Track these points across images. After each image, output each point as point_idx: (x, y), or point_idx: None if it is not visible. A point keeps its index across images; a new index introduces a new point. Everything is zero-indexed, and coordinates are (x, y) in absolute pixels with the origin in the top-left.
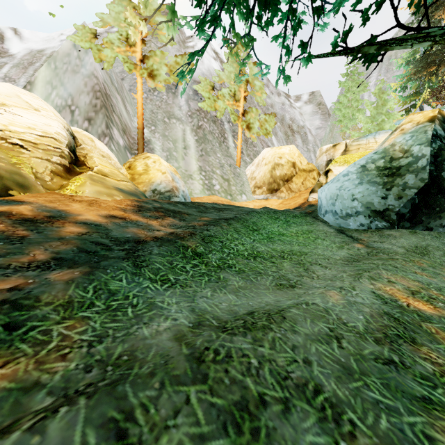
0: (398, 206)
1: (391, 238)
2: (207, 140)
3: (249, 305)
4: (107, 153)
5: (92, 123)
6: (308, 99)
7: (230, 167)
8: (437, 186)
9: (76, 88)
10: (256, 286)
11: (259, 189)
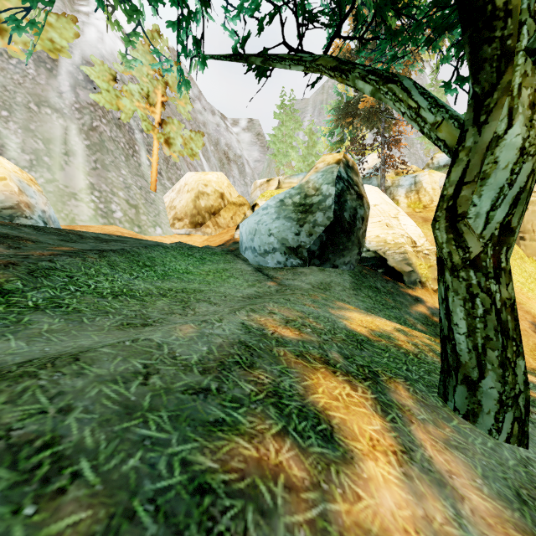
0: (309, 243)
1: (302, 276)
2: (106, 149)
3: (42, 352)
4: None
5: None
6: (246, 126)
7: (141, 190)
8: (340, 225)
9: None
10: (81, 328)
11: (179, 221)
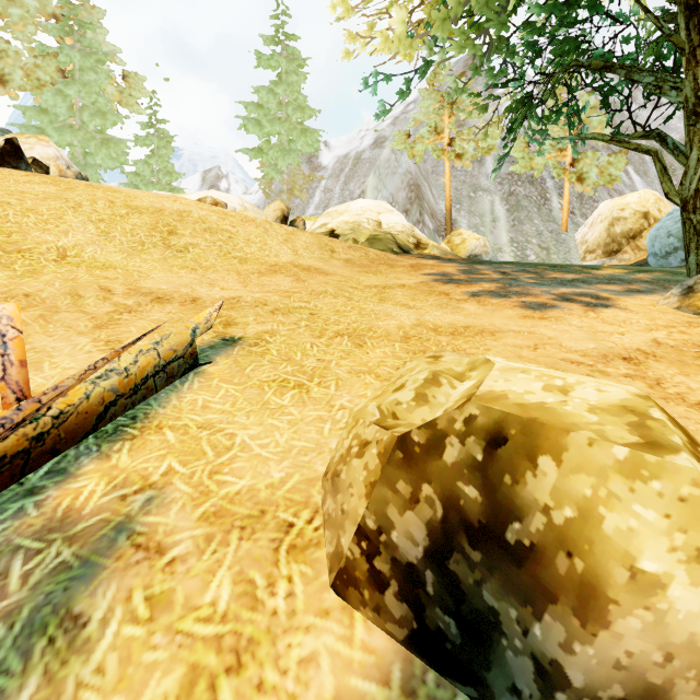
0: None
1: None
2: (521, 207)
3: None
4: (424, 237)
5: (408, 214)
6: None
7: (551, 234)
8: None
9: (395, 187)
10: None
11: (590, 254)
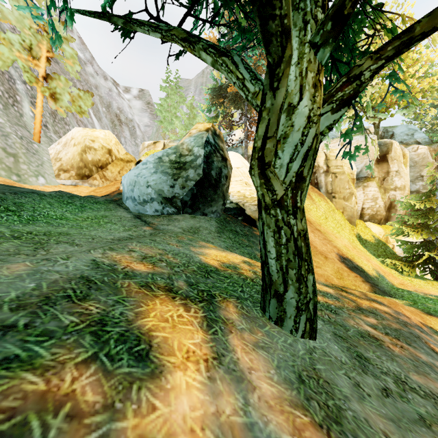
0: (182, 195)
1: (176, 222)
2: None
3: None
4: None
5: None
6: (138, 94)
7: (21, 140)
8: (208, 181)
9: None
10: None
11: (65, 173)
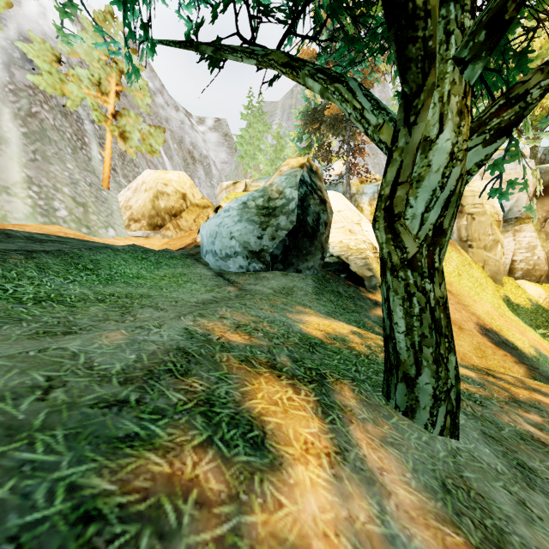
0: (271, 247)
1: (264, 280)
2: (48, 139)
3: None
4: None
5: None
6: (213, 125)
7: (90, 187)
8: (304, 230)
9: None
10: None
11: (135, 223)
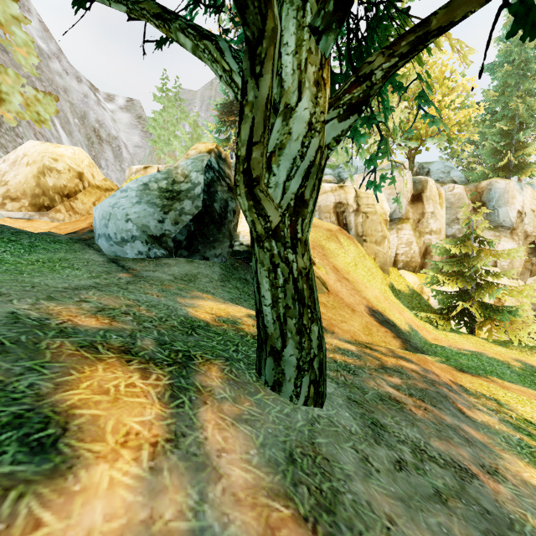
0: (174, 232)
1: (165, 267)
2: None
3: None
4: None
5: None
6: (125, 105)
7: None
8: (210, 216)
9: None
10: None
11: (13, 202)
